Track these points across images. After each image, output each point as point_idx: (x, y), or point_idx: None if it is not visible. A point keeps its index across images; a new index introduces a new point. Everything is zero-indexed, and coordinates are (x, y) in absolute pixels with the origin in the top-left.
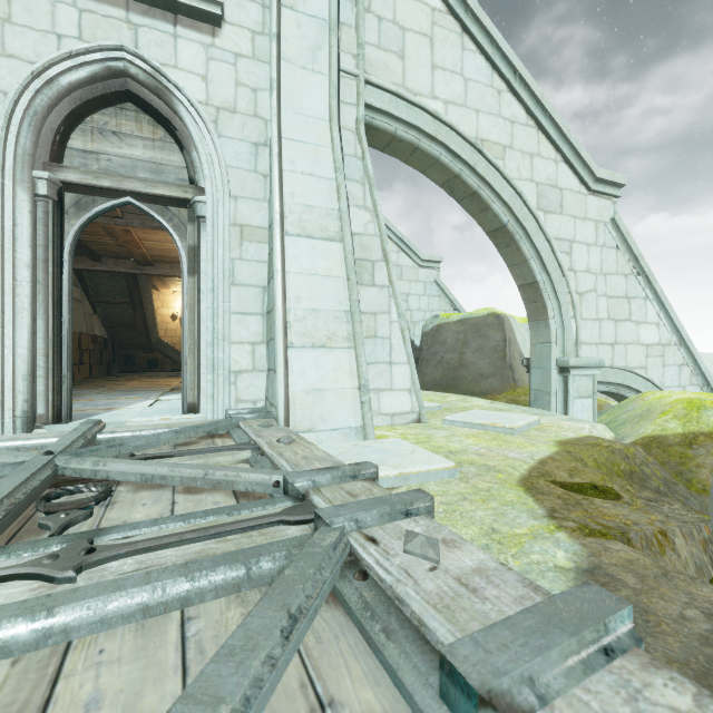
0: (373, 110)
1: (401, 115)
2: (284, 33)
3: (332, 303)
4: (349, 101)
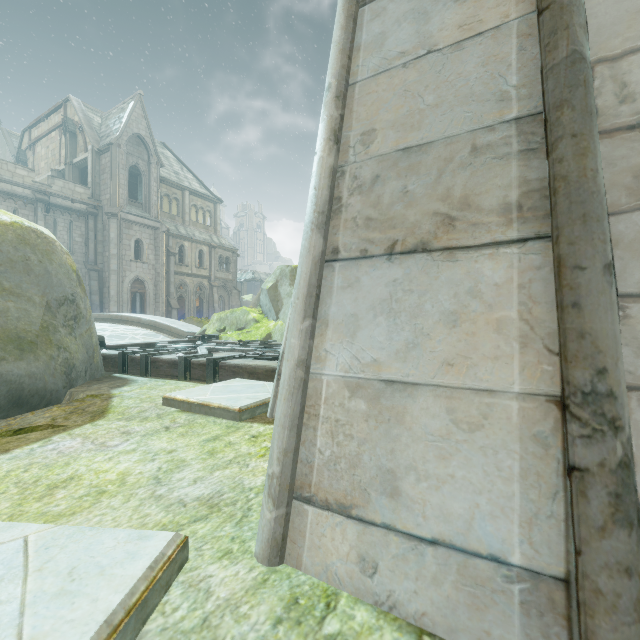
0: None
1: None
2: None
3: None
4: None
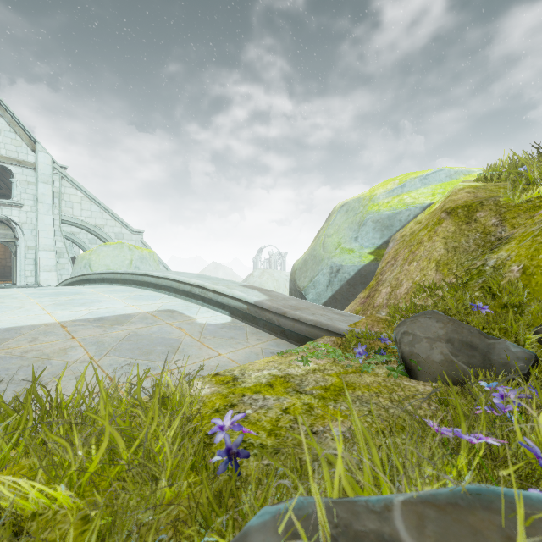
0: (65, 220)
1: (72, 221)
2: (40, 208)
3: (51, 263)
4: (57, 219)
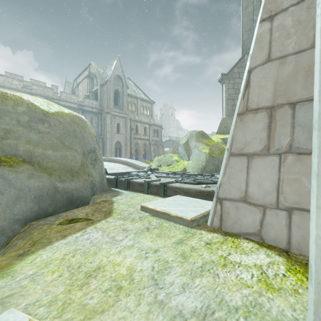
0: None
1: None
2: None
3: None
4: None
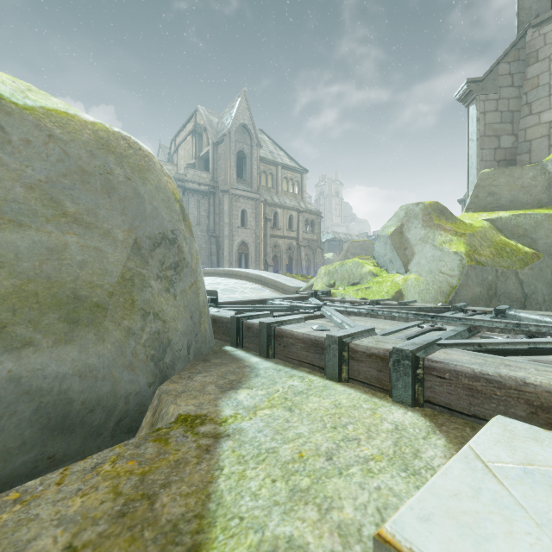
0: None
1: None
2: None
3: None
4: None
